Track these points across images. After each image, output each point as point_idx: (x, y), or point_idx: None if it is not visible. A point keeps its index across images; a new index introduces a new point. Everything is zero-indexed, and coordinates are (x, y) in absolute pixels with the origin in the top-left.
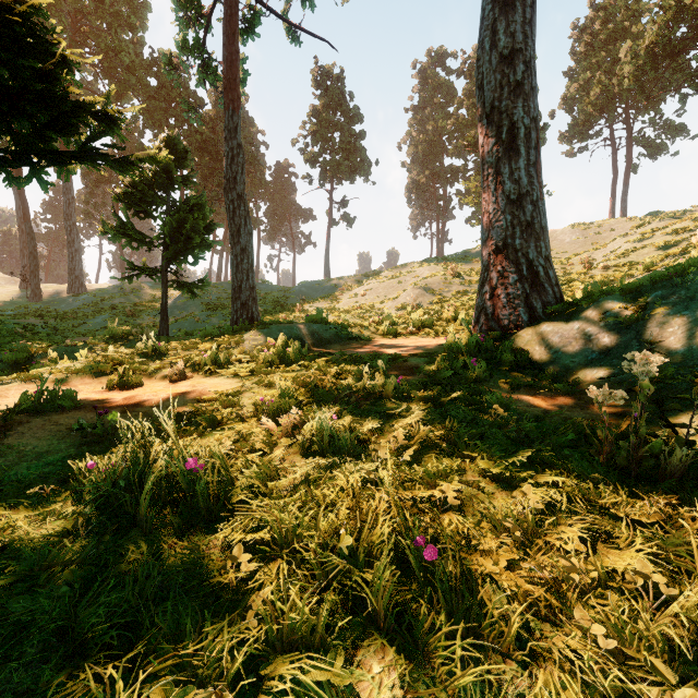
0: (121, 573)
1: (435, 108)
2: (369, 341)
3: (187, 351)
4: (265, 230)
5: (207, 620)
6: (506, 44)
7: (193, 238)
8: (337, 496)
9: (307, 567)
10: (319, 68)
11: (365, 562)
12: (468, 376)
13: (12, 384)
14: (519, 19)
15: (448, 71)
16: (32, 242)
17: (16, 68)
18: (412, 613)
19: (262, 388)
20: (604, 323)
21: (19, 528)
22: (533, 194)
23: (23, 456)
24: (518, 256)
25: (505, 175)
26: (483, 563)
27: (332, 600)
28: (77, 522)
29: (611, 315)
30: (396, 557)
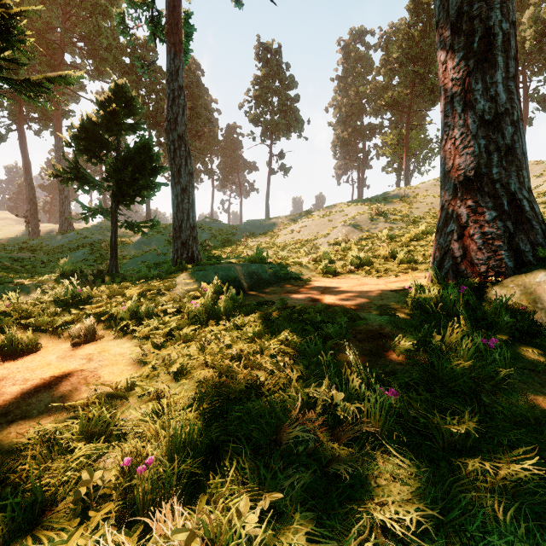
0: None
1: (356, 77)
2: (309, 282)
3: (112, 298)
4: (218, 179)
5: None
6: None
7: (137, 179)
8: None
9: None
10: (260, 44)
11: None
12: (490, 372)
13: None
14: None
15: (367, 46)
16: (32, 191)
17: None
18: None
19: (170, 375)
20: None
21: None
22: (514, 113)
23: None
24: (496, 188)
25: (477, 91)
26: None
27: None
28: None
29: None
30: None
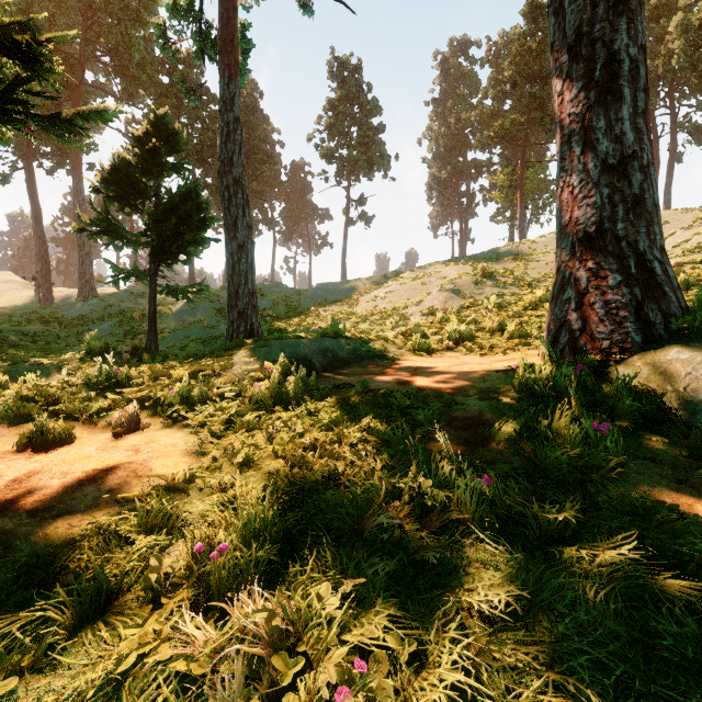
0: None
1: (458, 100)
2: (396, 361)
3: (156, 380)
4: (280, 231)
5: None
6: None
7: (183, 233)
8: None
9: None
10: (335, 58)
11: None
12: (600, 460)
13: None
14: None
15: (471, 60)
16: (43, 246)
17: None
18: None
19: (233, 467)
20: None
21: None
22: (643, 156)
23: None
24: (621, 247)
25: (599, 129)
26: None
27: None
28: None
29: None
30: None
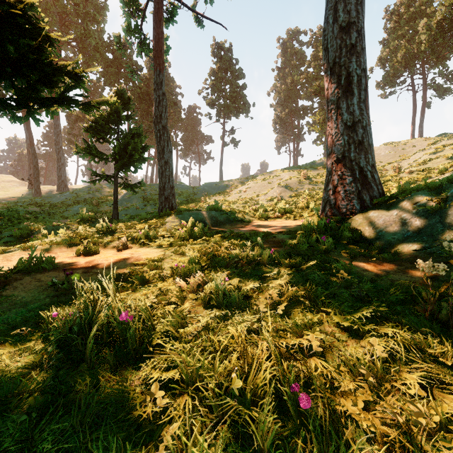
0: (69, 401)
1: (292, 68)
2: (249, 223)
3: (129, 230)
4: (181, 150)
5: (128, 451)
6: (344, 18)
7: (134, 155)
8: (229, 342)
9: (206, 401)
10: (215, 43)
11: (251, 399)
12: (320, 249)
13: (15, 252)
14: (353, 1)
15: (301, 43)
16: (35, 159)
17: (19, 45)
18: (290, 447)
19: (177, 256)
20: (416, 211)
21: (3, 360)
22: (363, 122)
23: (14, 304)
24: (353, 165)
25: (343, 108)
26: (344, 404)
27: (226, 437)
28: (42, 358)
29: (420, 205)
30: (275, 395)
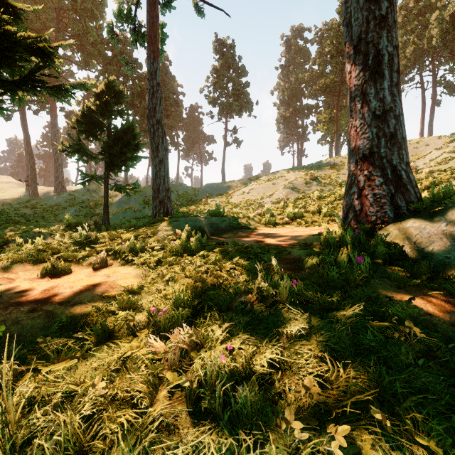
0: None
1: (296, 66)
2: (255, 230)
3: (113, 240)
4: (182, 150)
5: None
6: None
7: (125, 153)
8: None
9: None
10: (217, 40)
11: None
12: (357, 276)
13: None
14: None
15: (305, 40)
16: (32, 160)
17: None
18: None
19: (163, 282)
20: None
21: None
22: (396, 110)
23: None
24: (383, 162)
25: (371, 94)
26: None
27: None
28: None
29: None
30: None
